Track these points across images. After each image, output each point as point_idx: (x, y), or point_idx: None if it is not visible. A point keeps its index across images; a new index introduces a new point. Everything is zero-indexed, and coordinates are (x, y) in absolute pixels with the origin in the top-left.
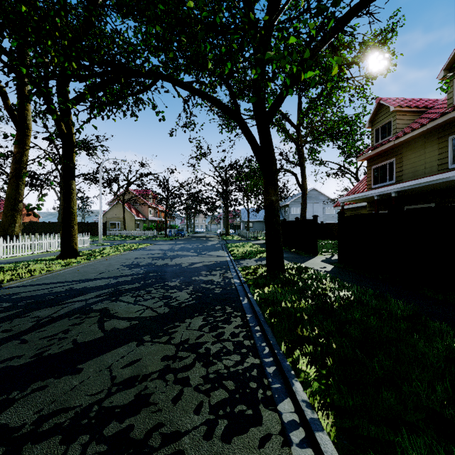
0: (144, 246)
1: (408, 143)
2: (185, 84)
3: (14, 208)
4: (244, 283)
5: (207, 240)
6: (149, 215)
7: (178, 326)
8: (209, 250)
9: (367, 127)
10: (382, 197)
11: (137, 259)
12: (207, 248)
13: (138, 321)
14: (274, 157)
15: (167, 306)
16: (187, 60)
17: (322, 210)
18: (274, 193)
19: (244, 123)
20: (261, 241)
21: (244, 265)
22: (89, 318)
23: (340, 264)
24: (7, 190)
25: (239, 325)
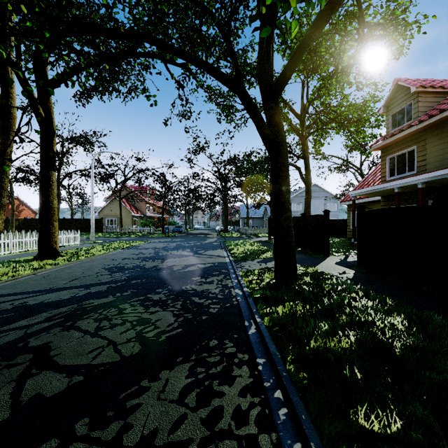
0: (138, 244)
1: (433, 128)
2: (174, 48)
3: None
4: (248, 296)
5: (205, 237)
6: (147, 212)
7: (144, 390)
8: (206, 249)
9: (381, 113)
10: (402, 190)
11: (124, 260)
12: (205, 246)
13: (83, 376)
14: (284, 138)
15: (139, 339)
16: (181, 34)
17: (323, 206)
18: (284, 182)
19: (248, 95)
20: (262, 238)
21: (246, 268)
22: (11, 367)
23: (361, 268)
24: None
25: (247, 388)
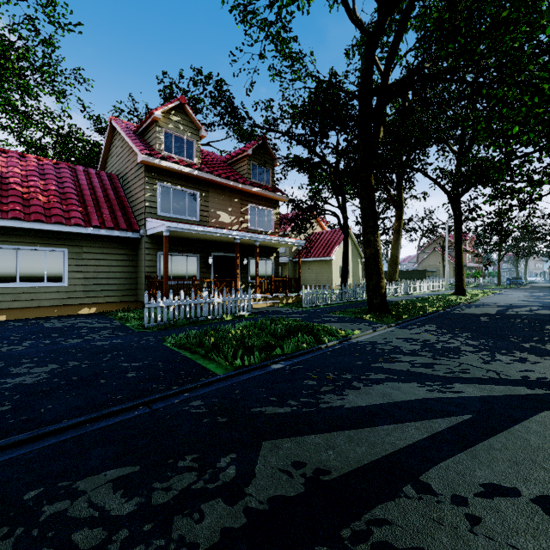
0: (496, 292)
1: None
2: None
3: (396, 263)
4: None
5: None
6: (466, 262)
7: None
8: None
9: None
10: None
11: (518, 299)
12: None
13: None
14: None
15: None
16: None
17: None
18: None
19: None
20: None
21: None
22: None
23: None
24: (391, 251)
25: None
